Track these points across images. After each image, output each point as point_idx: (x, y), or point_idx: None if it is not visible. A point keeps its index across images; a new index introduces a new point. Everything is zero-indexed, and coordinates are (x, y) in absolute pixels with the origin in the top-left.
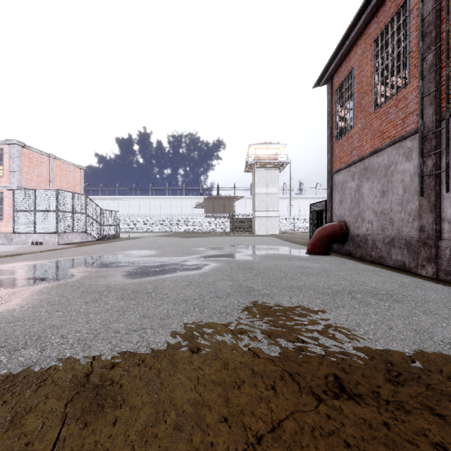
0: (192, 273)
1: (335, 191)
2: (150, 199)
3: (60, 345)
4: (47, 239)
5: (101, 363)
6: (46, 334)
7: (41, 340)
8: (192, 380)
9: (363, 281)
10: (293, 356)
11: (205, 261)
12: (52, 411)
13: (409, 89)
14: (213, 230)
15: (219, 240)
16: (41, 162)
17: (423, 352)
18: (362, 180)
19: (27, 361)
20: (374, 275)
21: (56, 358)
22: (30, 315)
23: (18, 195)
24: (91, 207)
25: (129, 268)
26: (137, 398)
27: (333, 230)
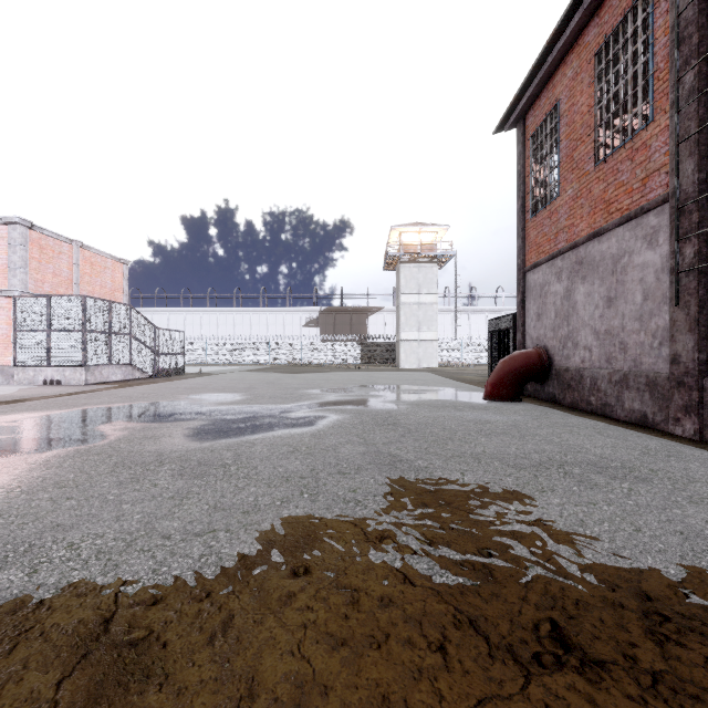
0: (300, 431)
1: (530, 298)
2: (234, 312)
3: (64, 562)
4: (68, 375)
5: (134, 598)
6: (44, 541)
7: (34, 553)
8: (295, 631)
9: (580, 445)
10: (474, 584)
11: (321, 411)
12: (31, 699)
13: (654, 132)
14: (335, 361)
15: (343, 377)
16: (60, 253)
17: (702, 576)
18: (574, 280)
19: (1, 594)
20: (597, 434)
21: (54, 587)
22: (22, 505)
23: (22, 305)
24: (139, 325)
25: (196, 423)
26: (191, 670)
27: (527, 361)
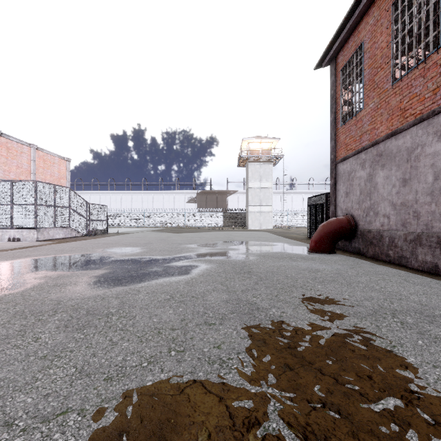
0: (177, 279)
1: (340, 182)
2: (142, 193)
3: None
4: (25, 235)
5: None
6: None
7: None
8: None
9: (398, 292)
10: None
11: (194, 261)
12: None
13: None
14: (206, 225)
15: (212, 236)
16: (22, 152)
17: None
18: (375, 167)
19: None
20: (405, 281)
21: None
22: None
23: None
24: (76, 201)
25: (100, 271)
26: None
27: (340, 225)
